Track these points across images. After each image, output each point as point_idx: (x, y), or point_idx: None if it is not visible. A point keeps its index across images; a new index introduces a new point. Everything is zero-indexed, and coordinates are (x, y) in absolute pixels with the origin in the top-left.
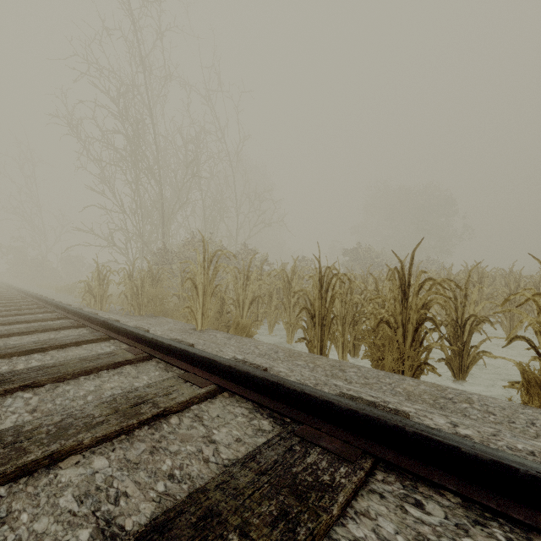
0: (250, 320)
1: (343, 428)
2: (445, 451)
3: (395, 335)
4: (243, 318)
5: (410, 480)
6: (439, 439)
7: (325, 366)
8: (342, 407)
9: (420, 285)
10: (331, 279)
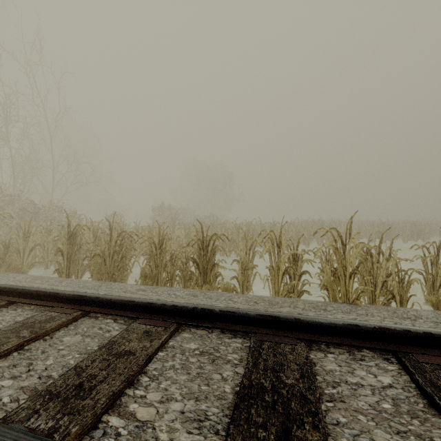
0: (30, 262)
1: (4, 295)
2: (28, 292)
3: (104, 261)
4: (24, 261)
5: (20, 306)
6: (27, 289)
7: (53, 281)
8: (2, 287)
9: (119, 234)
10: (75, 232)
